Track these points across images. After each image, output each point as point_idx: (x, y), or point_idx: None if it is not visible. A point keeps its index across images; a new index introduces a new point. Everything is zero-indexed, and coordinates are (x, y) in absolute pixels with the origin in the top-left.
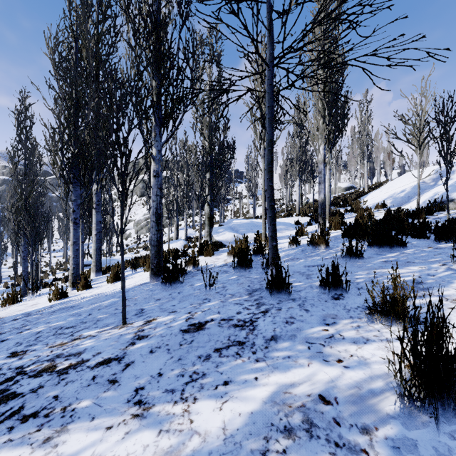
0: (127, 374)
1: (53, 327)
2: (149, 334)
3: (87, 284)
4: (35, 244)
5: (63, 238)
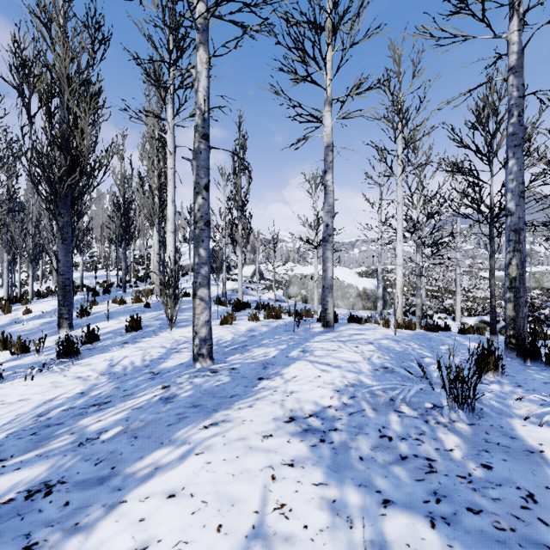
0: None
1: None
2: None
3: None
4: None
5: None
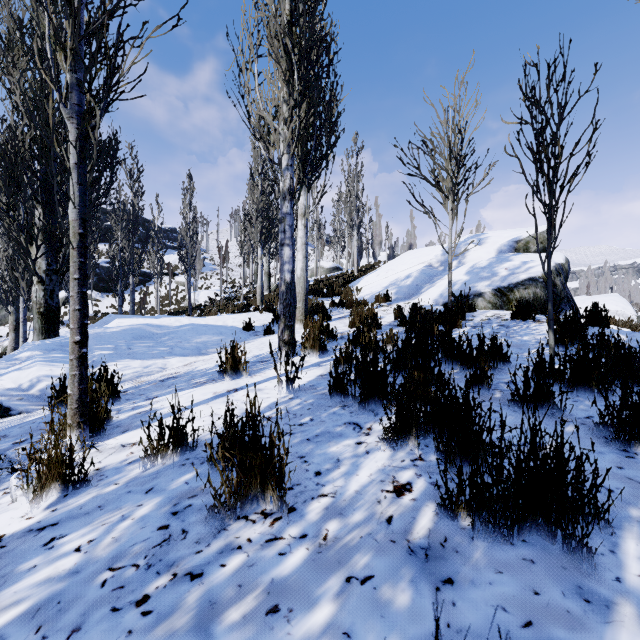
0: None
1: None
2: None
3: None
4: None
5: None
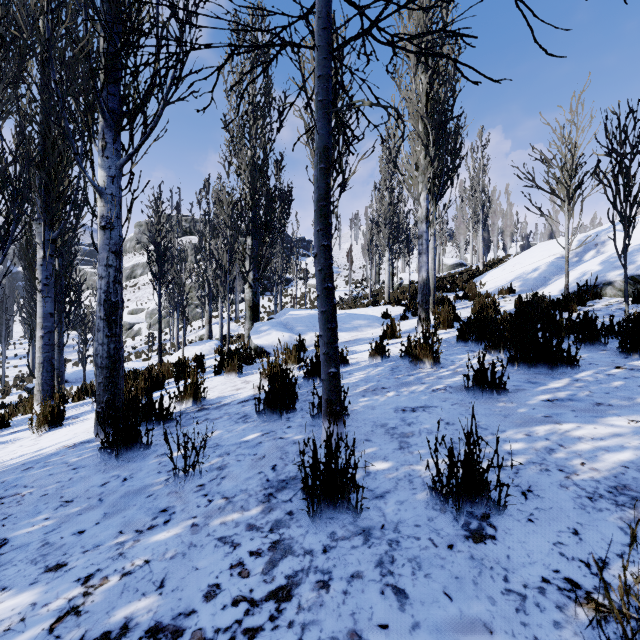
0: None
1: None
2: None
3: None
4: None
5: (27, 337)
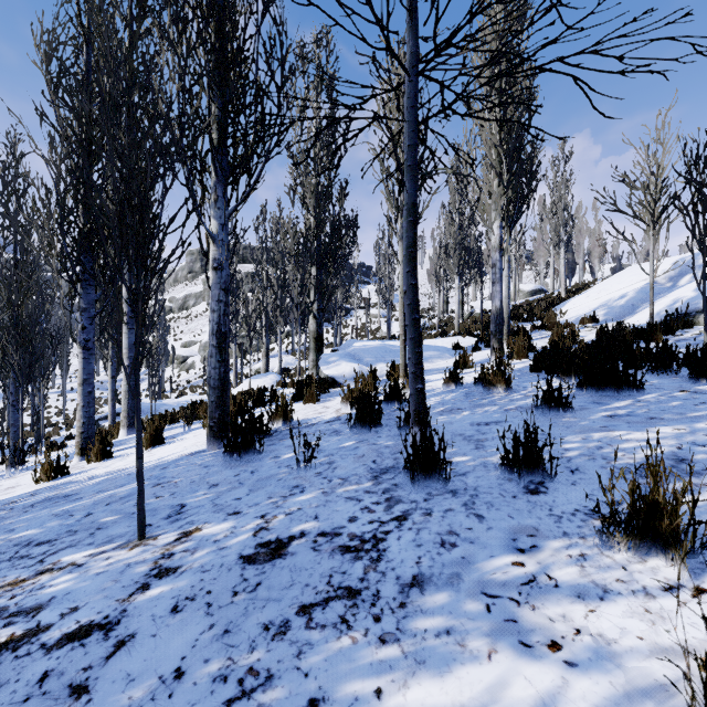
0: (114, 670)
1: (16, 541)
2: (180, 565)
3: (106, 451)
4: (28, 382)
5: None
